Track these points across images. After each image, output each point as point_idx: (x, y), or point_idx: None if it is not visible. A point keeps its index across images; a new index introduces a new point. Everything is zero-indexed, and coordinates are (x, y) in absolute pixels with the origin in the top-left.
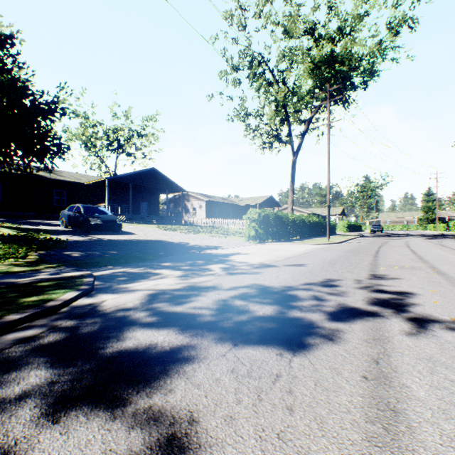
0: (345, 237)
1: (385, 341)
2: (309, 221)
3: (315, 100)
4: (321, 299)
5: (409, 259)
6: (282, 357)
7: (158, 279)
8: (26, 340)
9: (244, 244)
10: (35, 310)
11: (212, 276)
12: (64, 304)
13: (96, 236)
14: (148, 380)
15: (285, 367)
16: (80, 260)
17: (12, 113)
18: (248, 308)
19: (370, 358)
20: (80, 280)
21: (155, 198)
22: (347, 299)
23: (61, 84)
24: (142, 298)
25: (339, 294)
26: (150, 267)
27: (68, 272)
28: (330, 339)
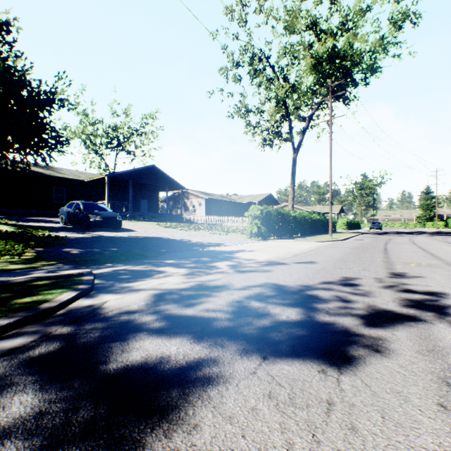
0: (346, 234)
1: (444, 353)
2: (310, 218)
3: (315, 97)
4: (347, 300)
5: (422, 256)
6: (327, 376)
7: (163, 278)
8: (13, 352)
9: (246, 242)
10: (27, 313)
11: (220, 274)
12: (60, 306)
13: (96, 233)
14: (165, 410)
15: (335, 390)
16: (79, 257)
17: (7, 102)
18: (268, 310)
19: (436, 377)
20: (79, 278)
21: (154, 196)
22: (375, 300)
23: (59, 73)
24: (147, 298)
25: (364, 294)
26: (153, 265)
27: (66, 270)
28: (377, 350)
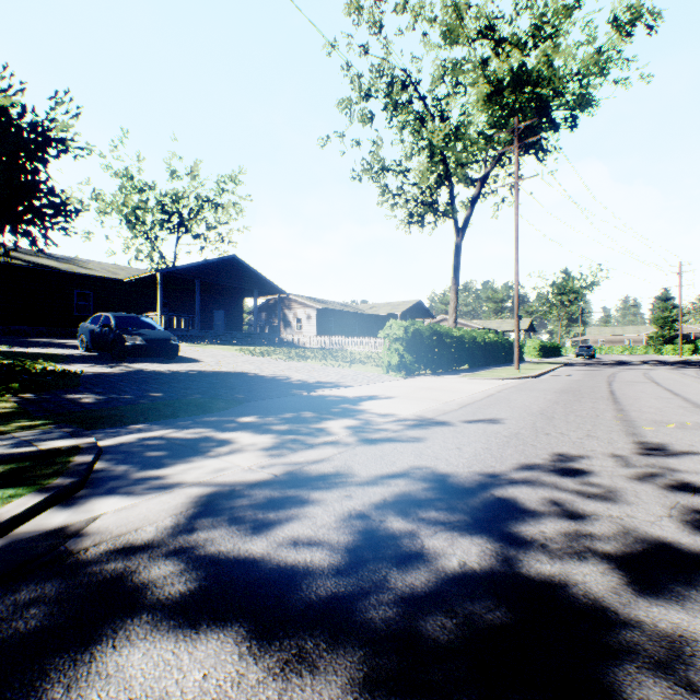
0: (541, 365)
1: None
2: (484, 340)
3: (491, 148)
4: (577, 514)
5: (680, 407)
6: None
7: (226, 456)
8: None
9: (381, 379)
10: None
11: (332, 447)
12: None
13: (134, 365)
14: None
15: None
16: (91, 411)
17: None
18: (420, 543)
19: None
20: (64, 461)
21: (237, 304)
22: (634, 514)
23: (57, 92)
24: (181, 509)
25: (607, 498)
26: (214, 427)
27: (52, 440)
28: (690, 686)
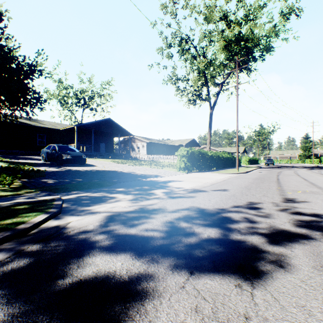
0: (248, 168)
1: None
2: (222, 156)
3: (226, 69)
4: (253, 221)
5: (305, 185)
6: (242, 290)
7: (114, 202)
8: None
9: (176, 174)
10: (6, 233)
11: (157, 199)
12: (33, 227)
13: (67, 167)
14: None
15: (250, 304)
16: (53, 186)
17: None
18: (193, 230)
19: None
20: (50, 203)
21: (110, 140)
22: (275, 221)
23: (39, 50)
24: (101, 220)
25: (266, 216)
26: (107, 192)
27: (42, 196)
28: (280, 266)
